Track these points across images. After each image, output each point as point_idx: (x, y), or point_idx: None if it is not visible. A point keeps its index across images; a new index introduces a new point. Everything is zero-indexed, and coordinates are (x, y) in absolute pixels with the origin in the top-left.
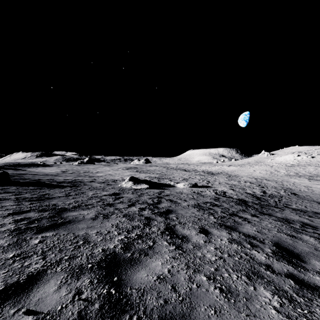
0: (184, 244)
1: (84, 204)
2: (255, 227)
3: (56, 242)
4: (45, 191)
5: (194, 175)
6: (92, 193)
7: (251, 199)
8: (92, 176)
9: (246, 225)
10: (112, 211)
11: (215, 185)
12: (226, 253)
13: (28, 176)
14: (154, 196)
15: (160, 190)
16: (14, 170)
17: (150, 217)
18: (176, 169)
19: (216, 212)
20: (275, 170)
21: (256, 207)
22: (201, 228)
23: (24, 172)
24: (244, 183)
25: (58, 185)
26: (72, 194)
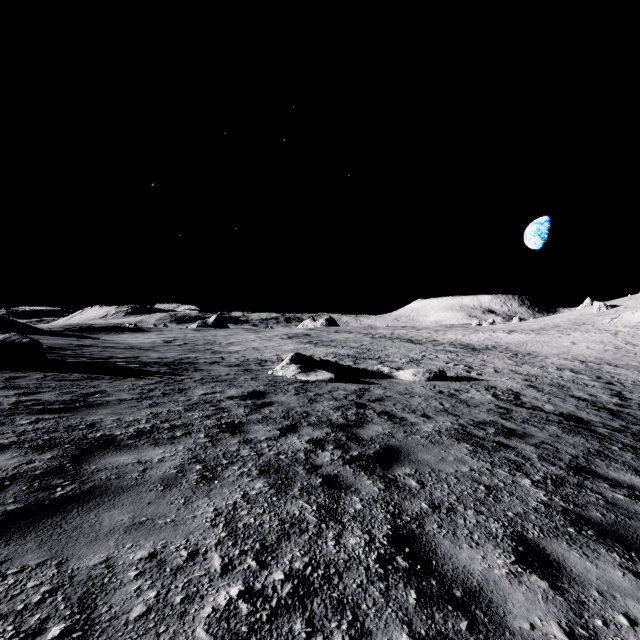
0: None
1: (169, 424)
2: None
3: None
4: (98, 386)
5: (432, 351)
6: (202, 392)
7: (595, 416)
8: (218, 352)
9: None
10: (232, 452)
11: (486, 375)
12: None
13: (93, 350)
14: (346, 401)
15: (361, 385)
16: (75, 339)
17: (338, 478)
18: (392, 338)
19: (527, 458)
20: (627, 342)
21: (628, 443)
22: (516, 536)
23: (92, 343)
24: (557, 371)
25: (139, 371)
26: (154, 394)
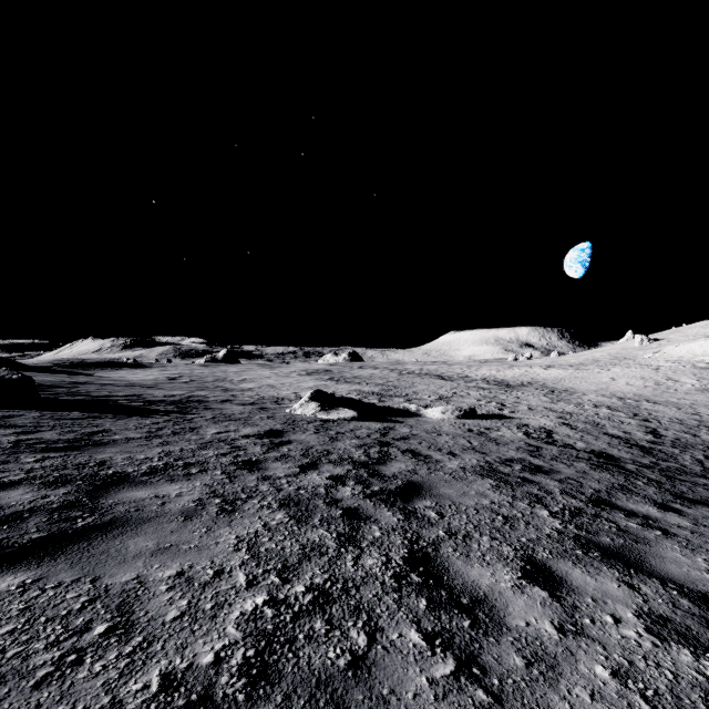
0: (485, 643)
1: (183, 461)
2: (698, 555)
3: (4, 629)
4: (101, 425)
5: (464, 388)
6: (215, 431)
7: (627, 453)
8: (229, 390)
9: (664, 545)
10: (251, 487)
11: (519, 413)
12: (675, 707)
13: (89, 387)
14: (370, 440)
15: (385, 424)
16: (67, 375)
17: (358, 510)
18: (421, 374)
19: (549, 492)
20: (668, 377)
21: (654, 478)
22: (526, 557)
23: (87, 380)
24: (593, 409)
25: (144, 410)
26: (164, 433)
